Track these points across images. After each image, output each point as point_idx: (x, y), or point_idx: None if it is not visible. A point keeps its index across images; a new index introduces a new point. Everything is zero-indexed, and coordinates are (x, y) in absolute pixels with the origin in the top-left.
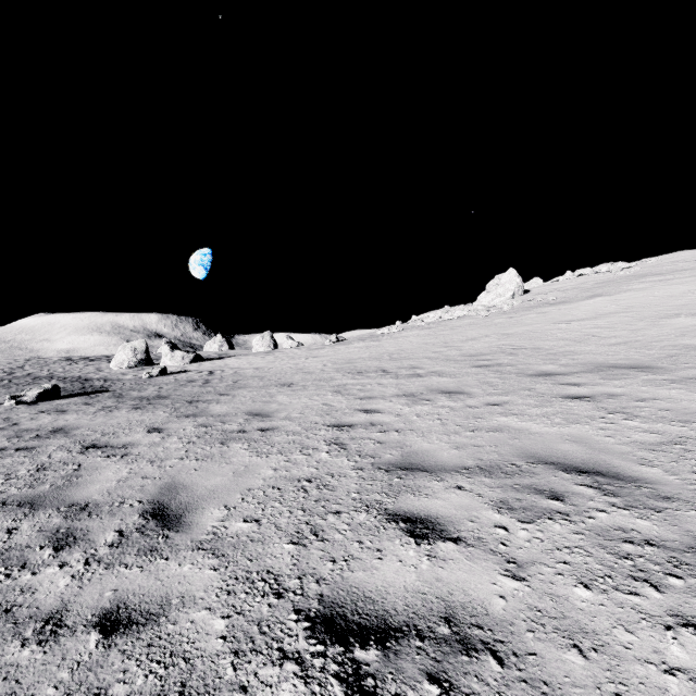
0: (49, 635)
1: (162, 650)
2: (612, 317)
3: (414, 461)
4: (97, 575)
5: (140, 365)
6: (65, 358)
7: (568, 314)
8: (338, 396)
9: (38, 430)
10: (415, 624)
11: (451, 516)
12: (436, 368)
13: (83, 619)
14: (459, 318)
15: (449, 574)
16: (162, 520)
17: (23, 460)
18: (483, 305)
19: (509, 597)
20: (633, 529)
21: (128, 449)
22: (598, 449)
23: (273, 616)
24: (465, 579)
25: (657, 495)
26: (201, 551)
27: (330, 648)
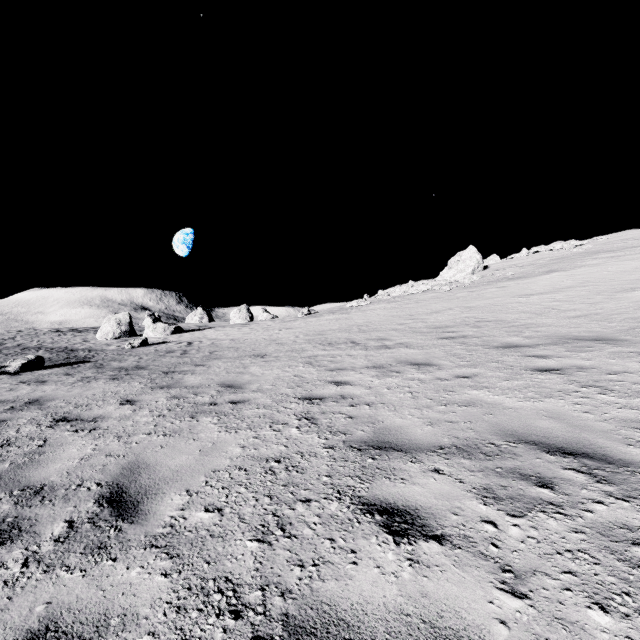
0: None
1: None
2: (570, 290)
3: (387, 439)
4: (32, 581)
5: (124, 337)
6: (55, 329)
7: (526, 288)
8: (309, 367)
9: (14, 401)
10: None
11: (432, 506)
12: (403, 339)
13: None
14: (423, 292)
15: (436, 587)
16: (118, 507)
17: None
18: (445, 280)
19: (511, 623)
20: (639, 526)
21: (98, 423)
22: (579, 427)
23: None
24: (456, 594)
25: None
26: (154, 550)
27: None
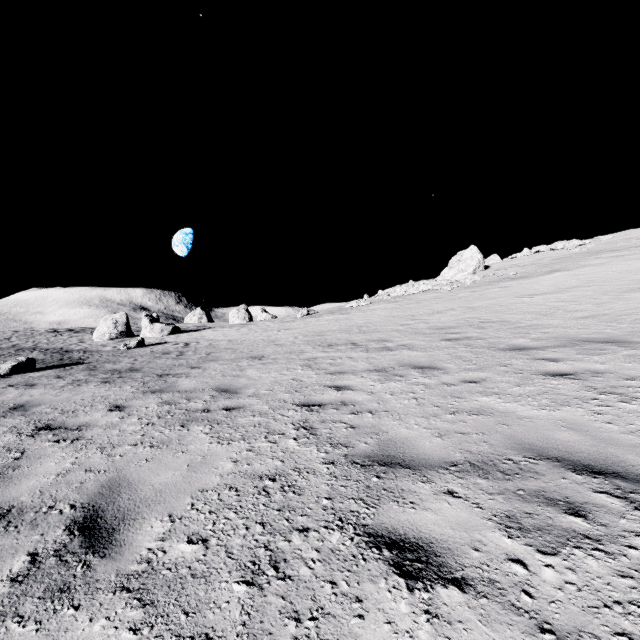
0: None
1: None
2: (575, 290)
3: (393, 453)
4: None
5: (121, 337)
6: (52, 330)
7: (530, 288)
8: (308, 370)
9: None
10: None
11: (448, 539)
12: (405, 341)
13: None
14: (424, 292)
15: None
16: (90, 536)
17: None
18: (446, 279)
19: None
20: None
21: (82, 432)
22: (603, 440)
23: None
24: None
25: None
26: (125, 594)
27: None
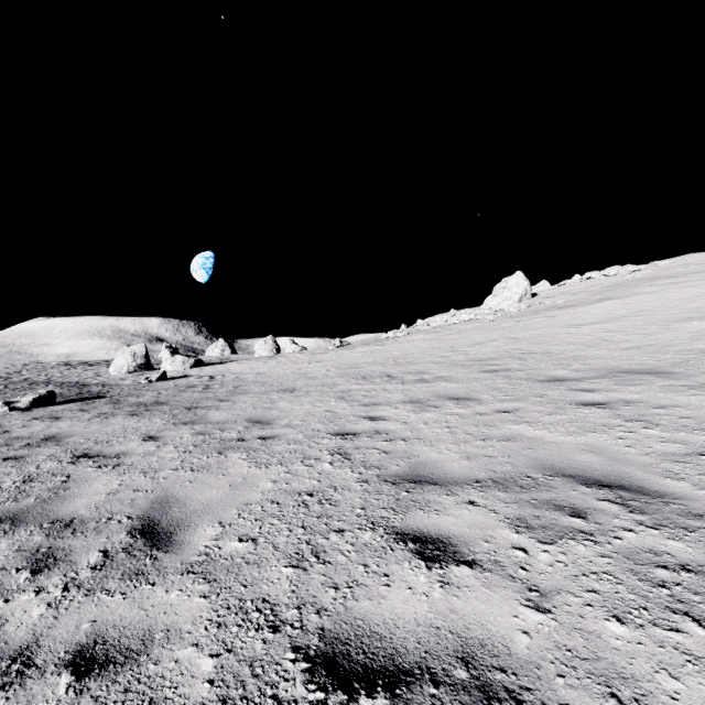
0: (15, 677)
1: (140, 697)
2: (623, 320)
3: (423, 473)
4: (75, 603)
5: (140, 370)
6: (64, 363)
7: (577, 318)
8: (342, 402)
9: (29, 438)
10: (429, 666)
11: (465, 535)
12: (443, 373)
13: (54, 657)
14: (465, 321)
15: (465, 605)
16: (151, 538)
17: (10, 471)
18: (490, 308)
19: (533, 633)
20: (665, 551)
21: (121, 459)
22: (619, 460)
23: (268, 654)
24: (483, 610)
25: (688, 512)
26: (191, 575)
27: (331, 696)
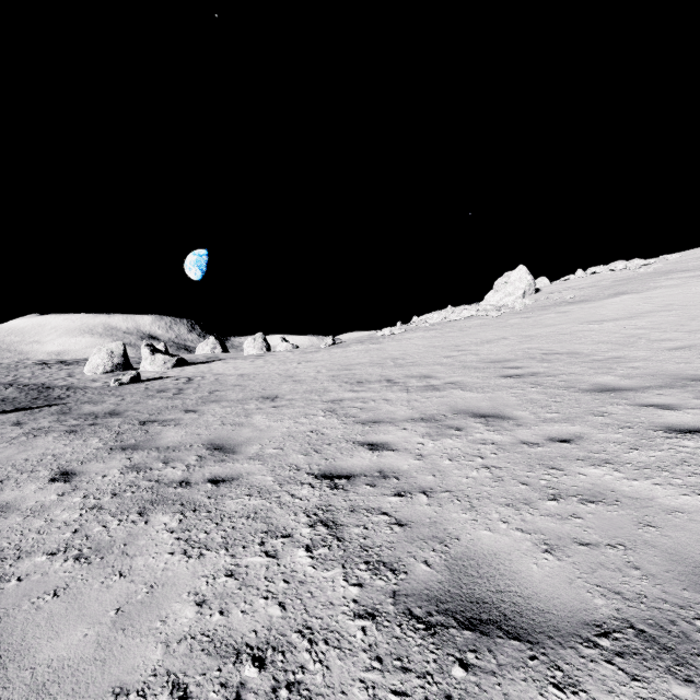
0: None
1: None
2: (652, 316)
3: (479, 592)
4: None
5: (117, 370)
6: (41, 361)
7: (595, 314)
8: (333, 418)
9: None
10: None
11: None
12: (454, 377)
13: None
14: (466, 318)
15: None
16: None
17: None
18: (492, 304)
19: None
20: None
21: None
22: None
23: None
24: None
25: None
26: None
27: None
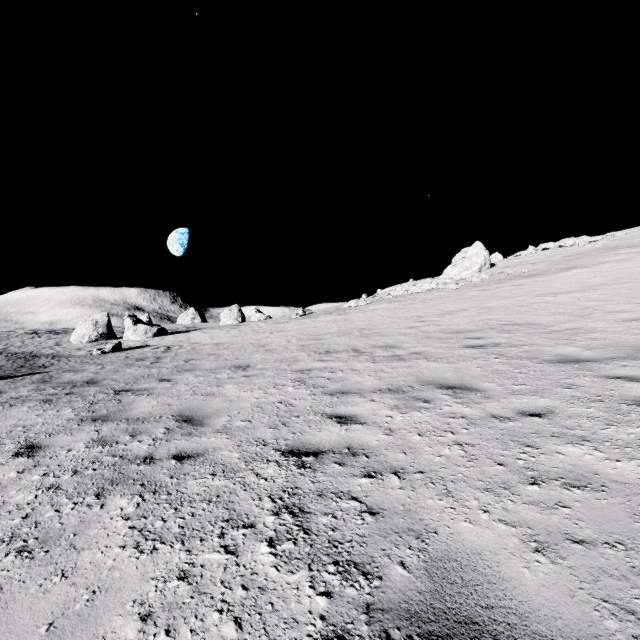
0: None
1: None
2: (604, 288)
3: (467, 607)
4: None
5: (102, 339)
6: (32, 331)
7: (549, 287)
8: (301, 388)
9: None
10: None
11: None
12: (418, 347)
13: None
14: (427, 291)
15: None
16: None
17: None
18: (451, 278)
19: None
20: None
21: None
22: None
23: None
24: None
25: None
26: None
27: None
